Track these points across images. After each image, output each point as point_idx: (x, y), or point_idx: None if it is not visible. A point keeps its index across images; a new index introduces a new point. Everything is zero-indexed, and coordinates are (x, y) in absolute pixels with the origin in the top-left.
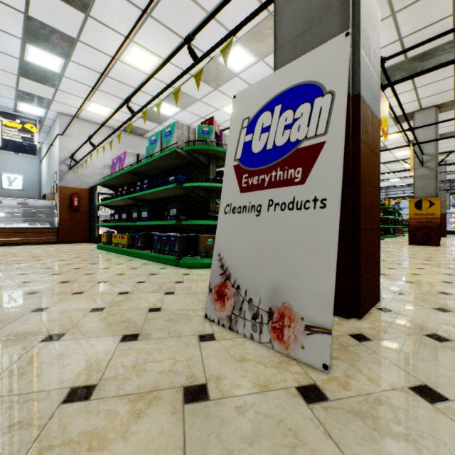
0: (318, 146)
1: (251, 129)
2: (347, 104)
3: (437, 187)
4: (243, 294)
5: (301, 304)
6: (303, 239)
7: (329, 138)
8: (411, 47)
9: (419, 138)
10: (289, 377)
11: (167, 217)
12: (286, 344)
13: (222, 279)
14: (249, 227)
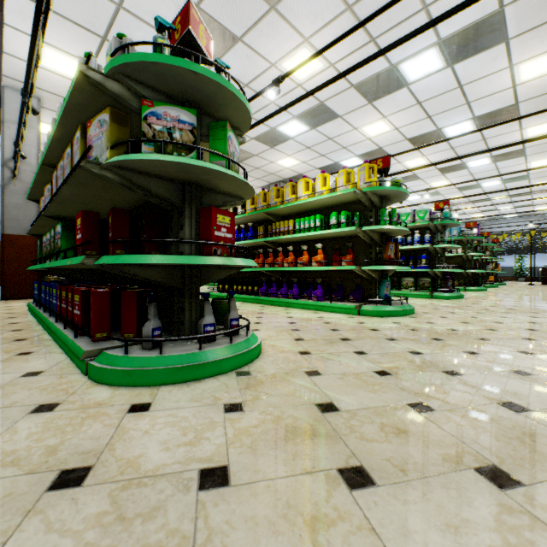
0: None
1: None
2: (2, 237)
3: None
4: None
5: None
6: None
7: None
8: None
9: None
10: None
11: None
12: None
13: None
14: None
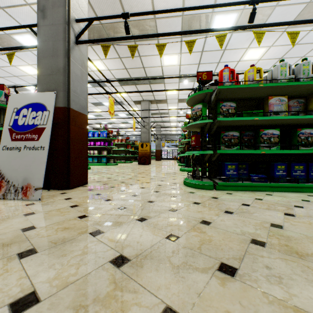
0: (44, 128)
1: (18, 113)
2: (65, 110)
3: (149, 138)
4: (11, 183)
5: (34, 182)
6: (36, 160)
7: (47, 126)
8: (119, 80)
9: (143, 114)
10: (24, 203)
11: None
12: (28, 197)
13: (0, 179)
14: (15, 156)
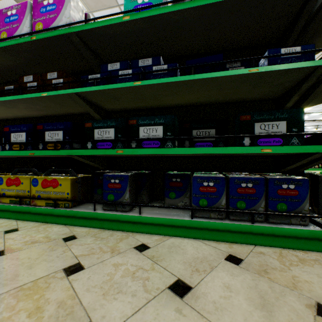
0: None
1: None
2: None
3: None
4: None
5: None
6: None
7: None
8: None
9: None
10: None
11: (239, 138)
12: None
13: None
14: None
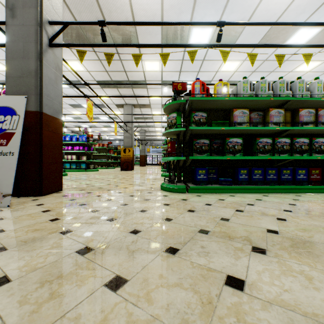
0: (13, 133)
1: None
2: (37, 115)
3: (133, 143)
4: None
5: (2, 189)
6: (5, 166)
7: (17, 131)
8: (98, 84)
9: (126, 118)
10: None
11: None
12: None
13: None
14: None
